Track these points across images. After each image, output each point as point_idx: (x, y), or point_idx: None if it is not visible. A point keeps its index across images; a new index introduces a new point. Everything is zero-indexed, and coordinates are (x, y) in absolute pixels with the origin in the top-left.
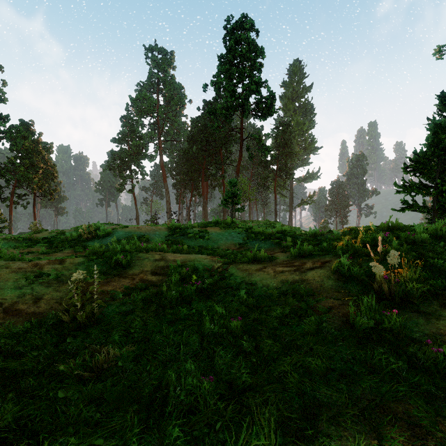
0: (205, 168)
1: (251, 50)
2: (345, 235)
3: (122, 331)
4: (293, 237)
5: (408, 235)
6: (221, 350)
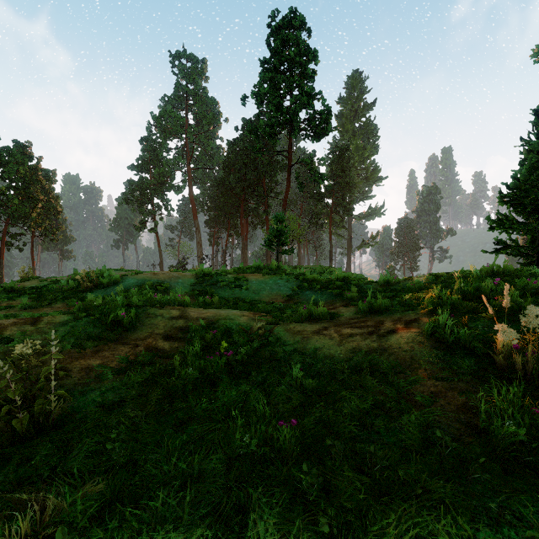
0: (245, 202)
1: (301, 53)
2: (431, 283)
3: (94, 444)
4: (358, 286)
5: (526, 283)
6: (261, 494)
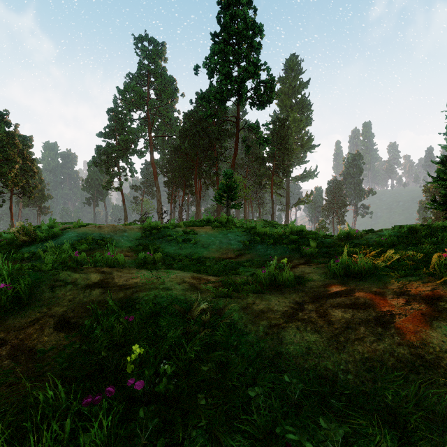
0: (199, 166)
1: (248, 27)
2: (406, 237)
3: None
4: (315, 240)
5: None
6: None
